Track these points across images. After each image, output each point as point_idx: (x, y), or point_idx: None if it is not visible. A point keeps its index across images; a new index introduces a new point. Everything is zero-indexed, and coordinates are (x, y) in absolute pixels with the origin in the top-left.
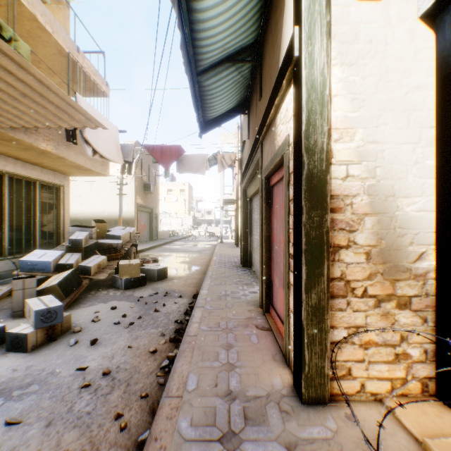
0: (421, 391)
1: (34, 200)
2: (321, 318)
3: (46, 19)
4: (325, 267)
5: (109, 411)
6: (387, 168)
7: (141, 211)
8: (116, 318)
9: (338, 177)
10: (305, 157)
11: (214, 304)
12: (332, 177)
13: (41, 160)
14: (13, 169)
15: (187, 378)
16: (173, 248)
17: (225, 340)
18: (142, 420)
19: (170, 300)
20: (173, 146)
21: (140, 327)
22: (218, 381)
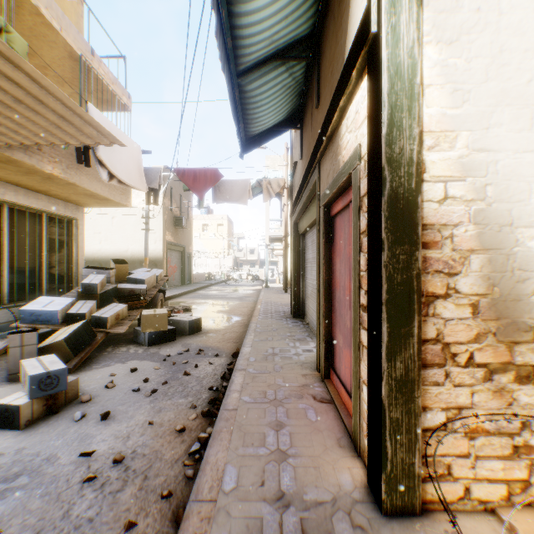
0: None
1: (41, 236)
2: (409, 395)
3: (52, 13)
4: (415, 324)
5: (118, 518)
6: (502, 186)
7: (172, 249)
8: (136, 383)
9: (433, 199)
10: (387, 171)
11: (259, 366)
12: (424, 200)
13: (47, 187)
14: (13, 198)
15: (223, 472)
16: (209, 294)
17: (274, 417)
18: (162, 532)
19: (203, 360)
20: (208, 170)
21: (165, 395)
22: (265, 477)
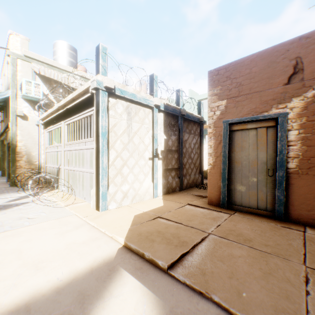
0: (37, 183)
1: None
2: (15, 172)
3: None
4: (16, 164)
5: None
6: (30, 147)
7: None
8: None
9: (19, 149)
10: (12, 145)
11: None
12: (18, 149)
13: None
14: None
15: None
16: None
17: None
18: None
19: None
20: None
21: None
22: None
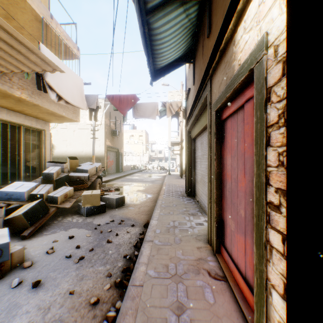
0: None
1: (19, 141)
2: None
3: None
4: None
5: None
6: None
7: (110, 150)
8: (70, 249)
9: None
10: None
11: (163, 238)
12: None
13: (21, 108)
14: None
15: None
16: (133, 178)
17: (175, 296)
18: None
19: (123, 229)
20: (129, 95)
21: (89, 262)
22: None
